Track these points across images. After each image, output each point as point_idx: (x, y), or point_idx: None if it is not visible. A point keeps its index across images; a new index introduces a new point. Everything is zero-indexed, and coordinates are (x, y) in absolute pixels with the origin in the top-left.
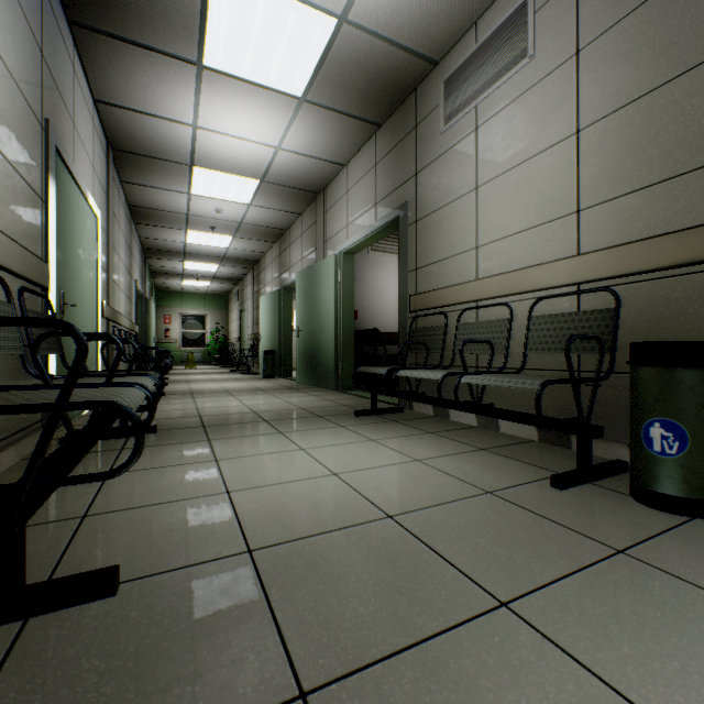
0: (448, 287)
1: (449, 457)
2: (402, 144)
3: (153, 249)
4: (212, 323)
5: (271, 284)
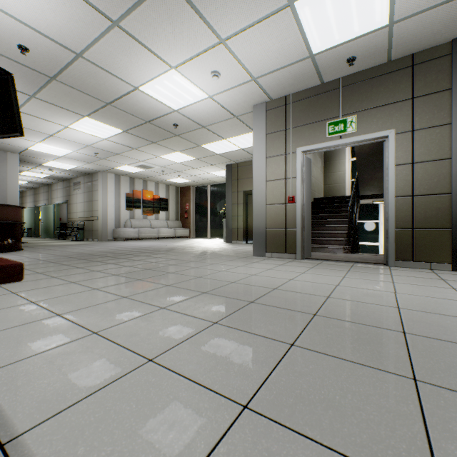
0: (73, 218)
1: (64, 241)
2: (68, 188)
3: None
4: None
5: (30, 203)
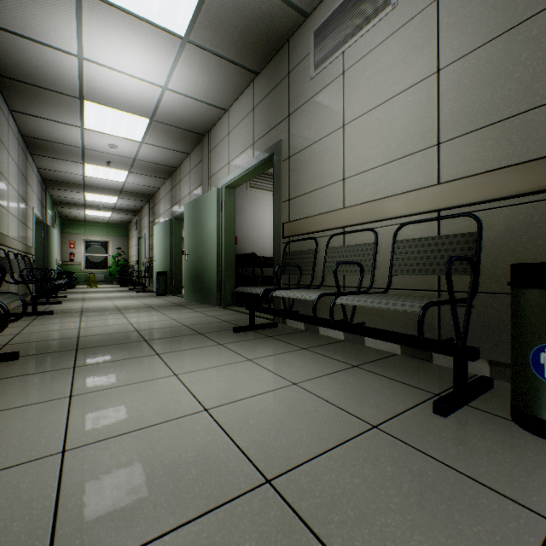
0: (318, 215)
1: (325, 377)
2: (276, 90)
3: (53, 180)
4: (114, 248)
5: (164, 215)
